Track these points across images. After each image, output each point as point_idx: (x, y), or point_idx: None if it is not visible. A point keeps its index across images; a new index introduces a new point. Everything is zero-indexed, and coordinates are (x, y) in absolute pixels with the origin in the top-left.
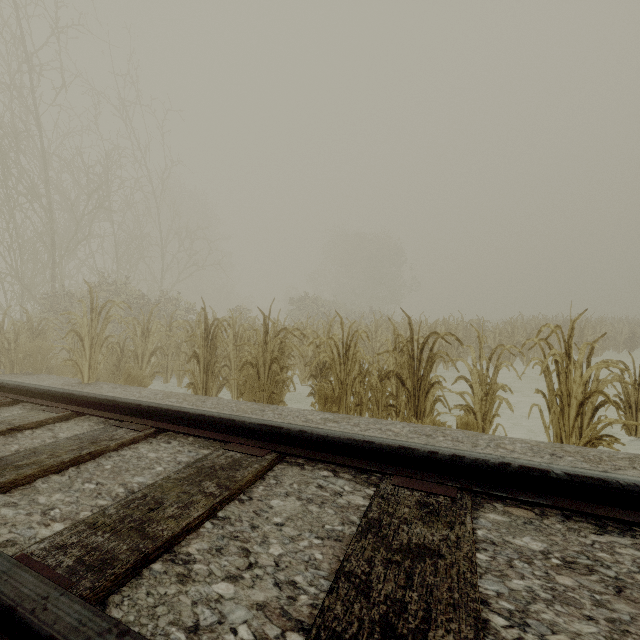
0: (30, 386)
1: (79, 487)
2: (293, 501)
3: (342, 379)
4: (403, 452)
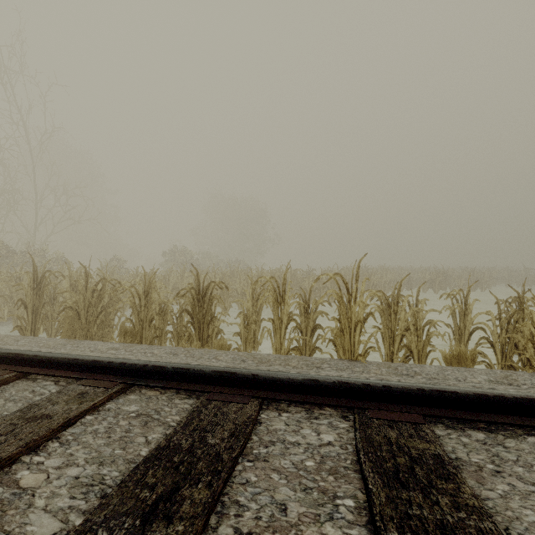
0: None
1: None
2: None
3: (142, 317)
4: (95, 364)
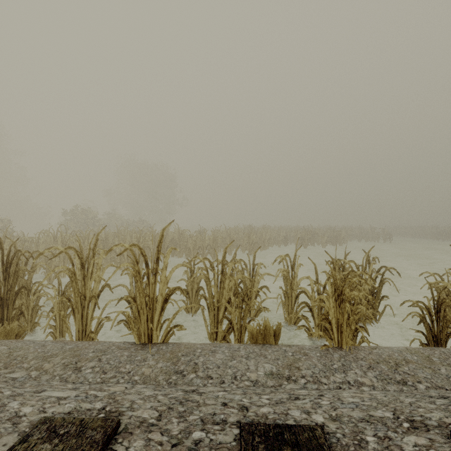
0: None
1: None
2: None
3: None
4: None
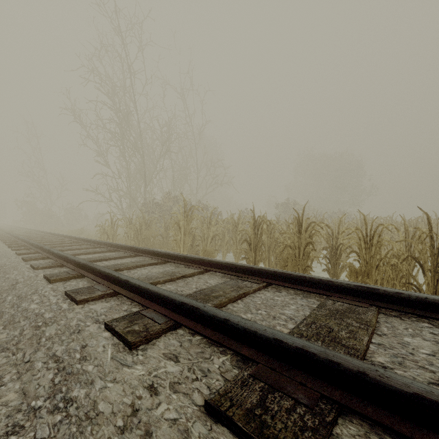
0: (174, 253)
1: (256, 312)
2: (423, 341)
3: (367, 260)
4: None
